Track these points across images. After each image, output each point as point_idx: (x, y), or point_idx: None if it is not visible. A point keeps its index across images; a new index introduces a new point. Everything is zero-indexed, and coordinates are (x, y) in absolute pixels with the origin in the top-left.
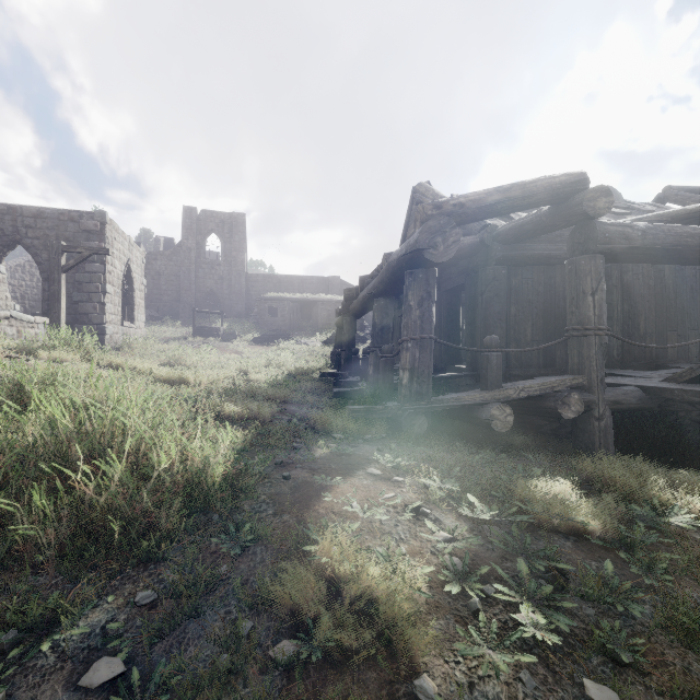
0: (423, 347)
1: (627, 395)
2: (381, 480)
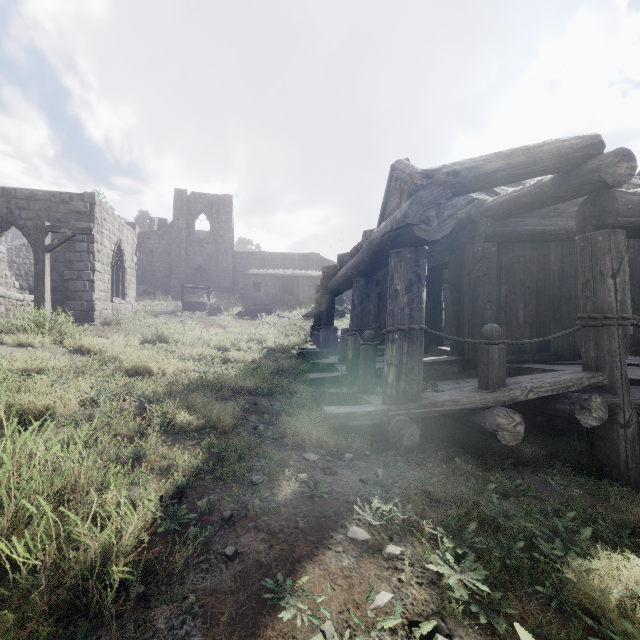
0: (412, 339)
1: None
2: (368, 554)
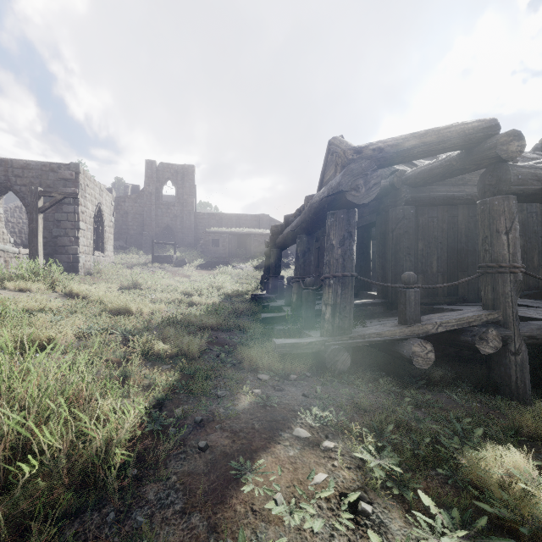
0: (345, 284)
1: (541, 330)
2: (309, 447)
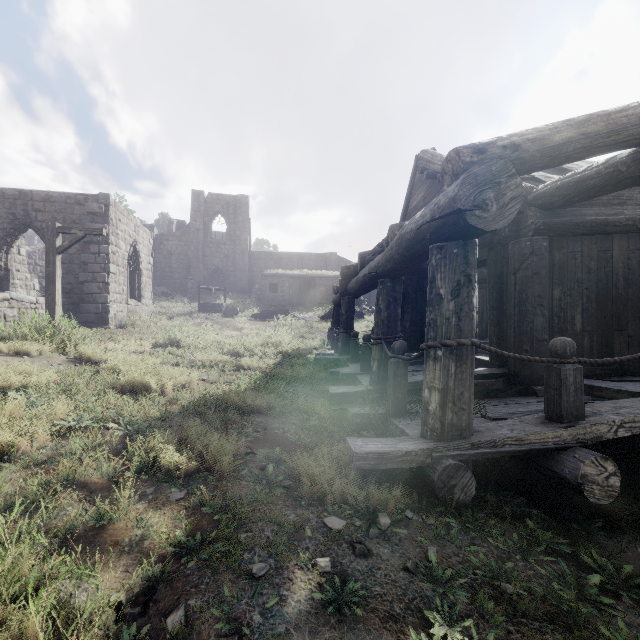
0: (461, 357)
1: None
2: None
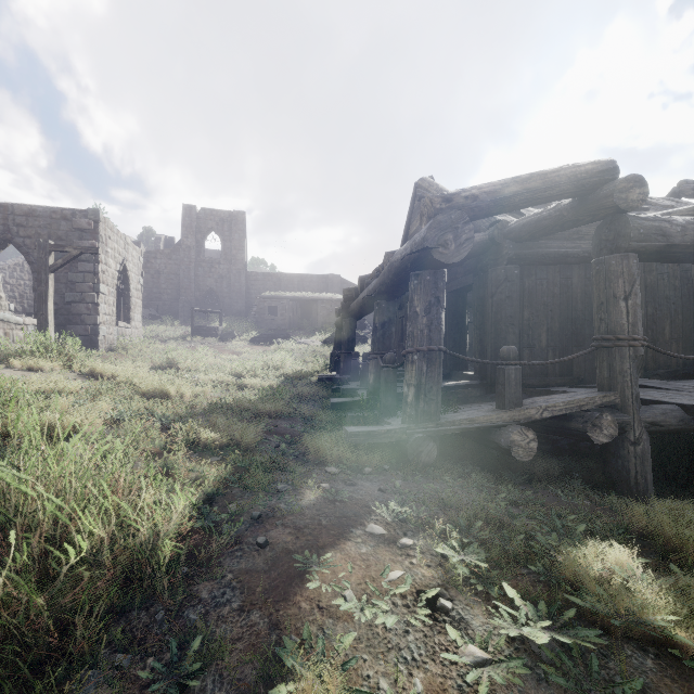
0: (431, 360)
1: (666, 415)
2: (384, 545)
